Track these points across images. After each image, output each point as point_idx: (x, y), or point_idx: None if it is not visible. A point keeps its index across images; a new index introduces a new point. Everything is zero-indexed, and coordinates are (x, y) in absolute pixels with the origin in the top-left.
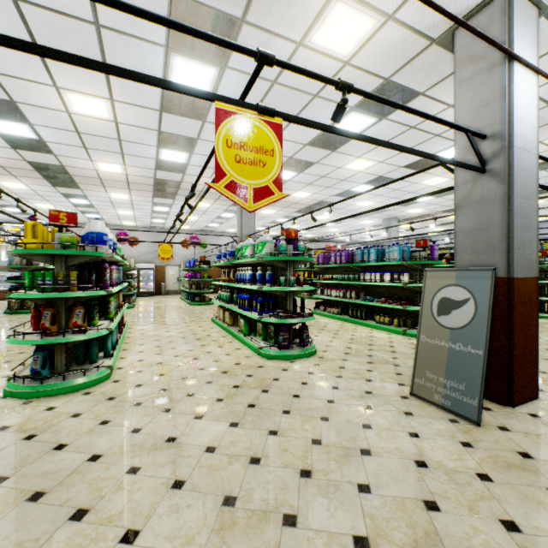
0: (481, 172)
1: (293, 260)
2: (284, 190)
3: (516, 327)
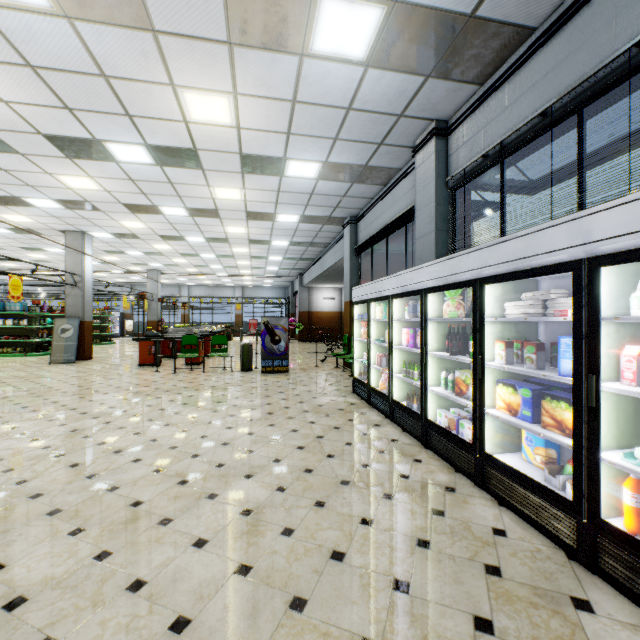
0: (76, 286)
1: None
2: None
3: (87, 336)
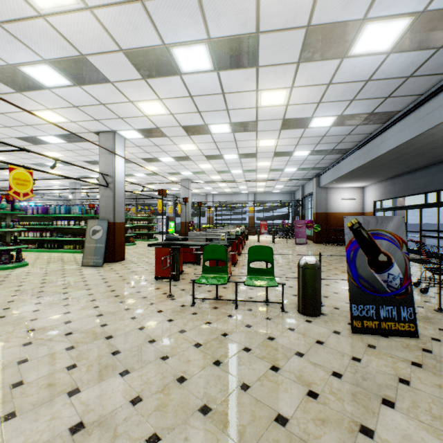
0: (107, 187)
1: (11, 213)
2: None
3: (117, 238)
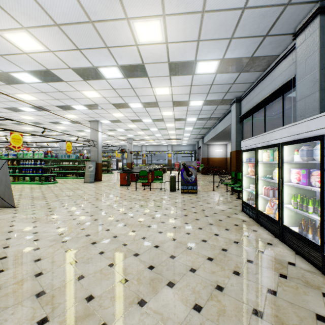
0: (94, 146)
1: (51, 159)
2: (21, 126)
3: (99, 170)
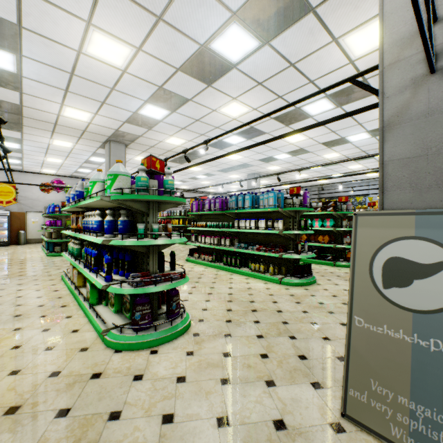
0: (432, 69)
1: (158, 202)
2: (157, 133)
3: None
